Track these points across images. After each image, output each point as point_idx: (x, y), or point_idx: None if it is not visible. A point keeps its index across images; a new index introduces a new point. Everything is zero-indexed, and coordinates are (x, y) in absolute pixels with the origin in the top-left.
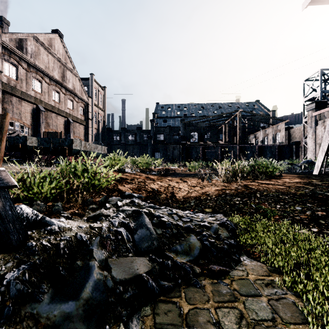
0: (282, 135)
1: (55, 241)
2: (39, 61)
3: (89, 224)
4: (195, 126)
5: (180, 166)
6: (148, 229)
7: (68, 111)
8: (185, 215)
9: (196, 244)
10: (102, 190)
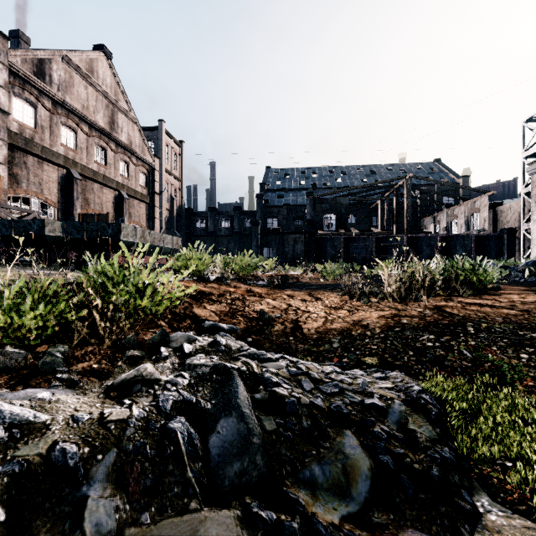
0: (483, 218)
1: None
2: (72, 97)
3: (101, 411)
4: (331, 204)
5: (307, 271)
6: (244, 418)
7: (120, 180)
8: (327, 377)
9: (362, 465)
10: (160, 316)
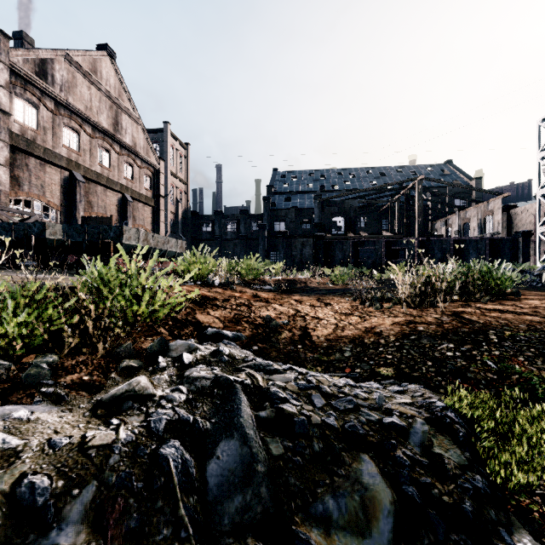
0: (497, 221)
1: None
2: (75, 97)
3: (83, 434)
4: (340, 206)
5: (316, 276)
6: (248, 440)
7: (124, 183)
8: (340, 392)
9: (383, 498)
10: (160, 323)
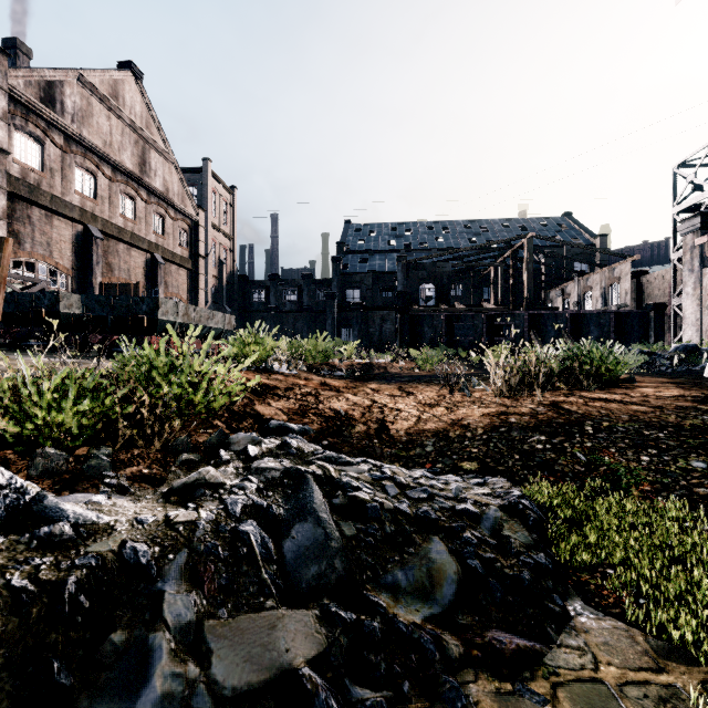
0: (624, 290)
1: (53, 572)
2: (91, 130)
3: (165, 513)
4: (430, 271)
5: (398, 359)
6: (321, 522)
7: (153, 239)
8: (415, 482)
9: (448, 569)
10: (215, 415)
